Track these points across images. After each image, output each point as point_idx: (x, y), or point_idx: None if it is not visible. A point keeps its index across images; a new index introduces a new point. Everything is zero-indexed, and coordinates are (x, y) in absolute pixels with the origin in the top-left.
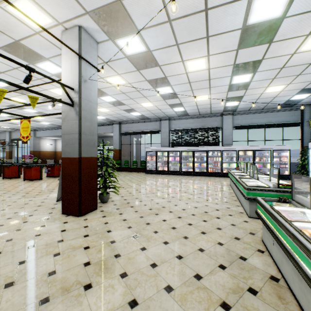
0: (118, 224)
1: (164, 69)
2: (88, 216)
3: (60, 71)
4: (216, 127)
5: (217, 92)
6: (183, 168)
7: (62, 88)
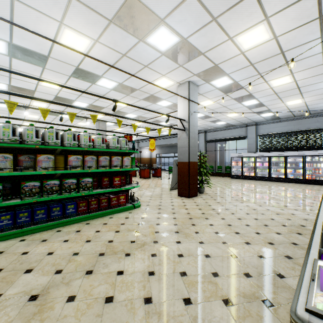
0: (214, 203)
1: (248, 89)
2: (193, 198)
3: (169, 104)
4: (318, 128)
5: (312, 95)
6: (273, 174)
7: (180, 121)
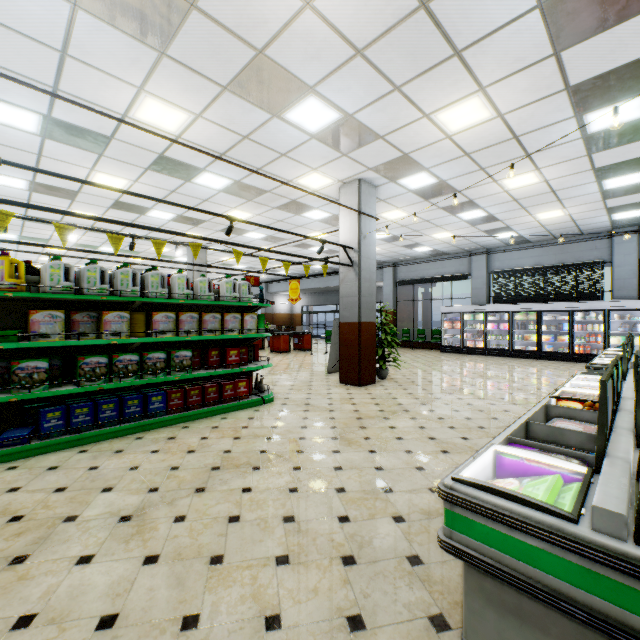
0: (403, 395)
1: (466, 193)
2: (368, 387)
3: (325, 216)
4: (596, 261)
5: (580, 203)
6: (518, 344)
7: (344, 250)
